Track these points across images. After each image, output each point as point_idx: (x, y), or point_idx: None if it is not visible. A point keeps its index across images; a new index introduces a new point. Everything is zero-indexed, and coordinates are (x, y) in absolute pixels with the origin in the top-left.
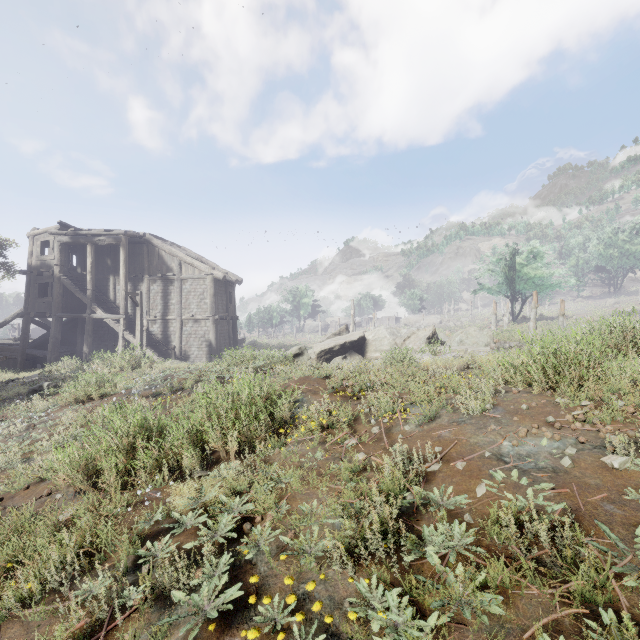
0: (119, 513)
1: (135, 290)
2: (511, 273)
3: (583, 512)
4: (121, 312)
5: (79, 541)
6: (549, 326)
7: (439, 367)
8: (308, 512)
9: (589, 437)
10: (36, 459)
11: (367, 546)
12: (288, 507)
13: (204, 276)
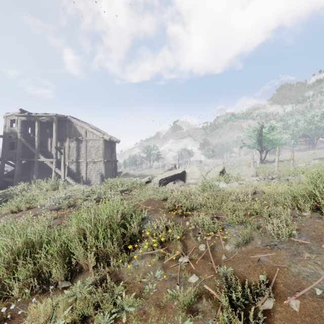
0: None
1: (62, 146)
2: (260, 137)
3: None
4: (53, 158)
5: None
6: (281, 165)
7: (237, 192)
8: None
9: None
10: None
11: None
12: None
13: (99, 138)
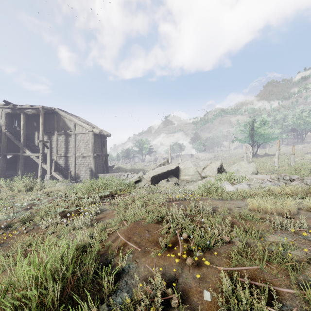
0: None
1: (49, 140)
2: (252, 131)
3: None
4: (40, 152)
5: None
6: None
7: (269, 210)
8: None
9: None
10: None
11: None
12: None
13: (88, 132)
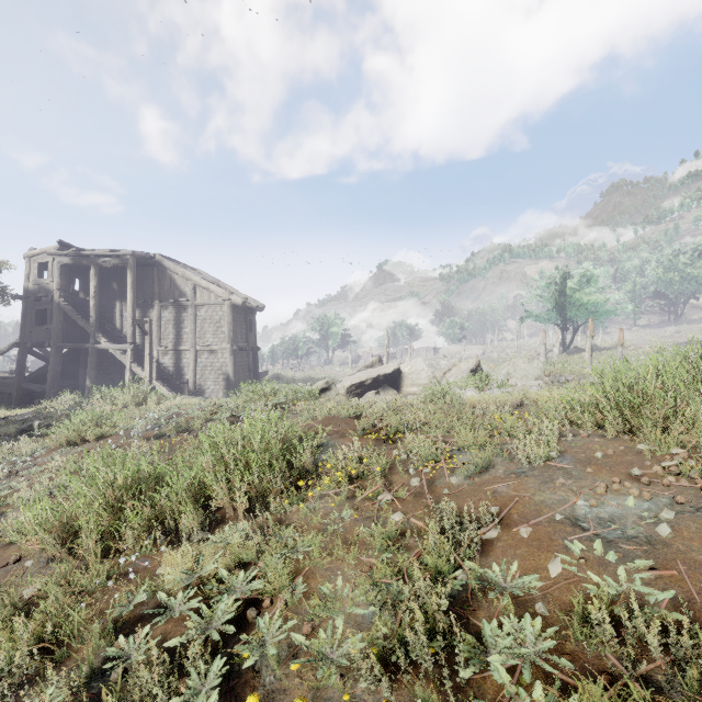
0: (96, 589)
1: (144, 317)
2: (561, 299)
3: (699, 604)
4: (128, 342)
5: (38, 630)
6: (604, 357)
7: (488, 404)
8: (330, 597)
9: (688, 496)
10: (8, 515)
11: (408, 650)
12: (305, 588)
13: (221, 302)
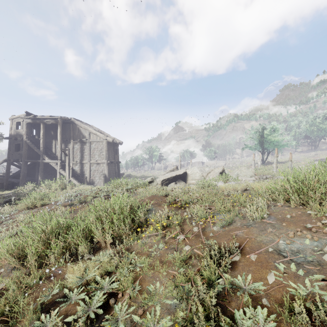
0: (34, 285)
1: (66, 147)
2: (262, 139)
3: None
4: (58, 159)
5: (1, 309)
6: (282, 166)
7: (230, 189)
8: (153, 293)
9: None
10: None
11: (195, 326)
12: (140, 287)
13: (102, 140)
